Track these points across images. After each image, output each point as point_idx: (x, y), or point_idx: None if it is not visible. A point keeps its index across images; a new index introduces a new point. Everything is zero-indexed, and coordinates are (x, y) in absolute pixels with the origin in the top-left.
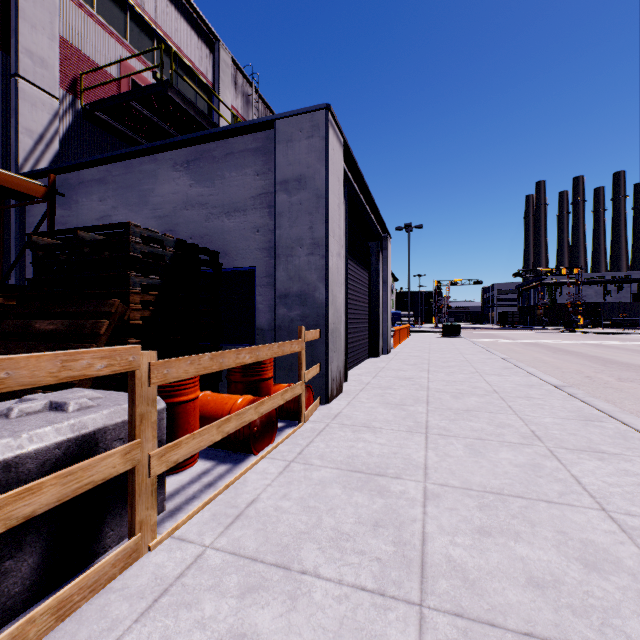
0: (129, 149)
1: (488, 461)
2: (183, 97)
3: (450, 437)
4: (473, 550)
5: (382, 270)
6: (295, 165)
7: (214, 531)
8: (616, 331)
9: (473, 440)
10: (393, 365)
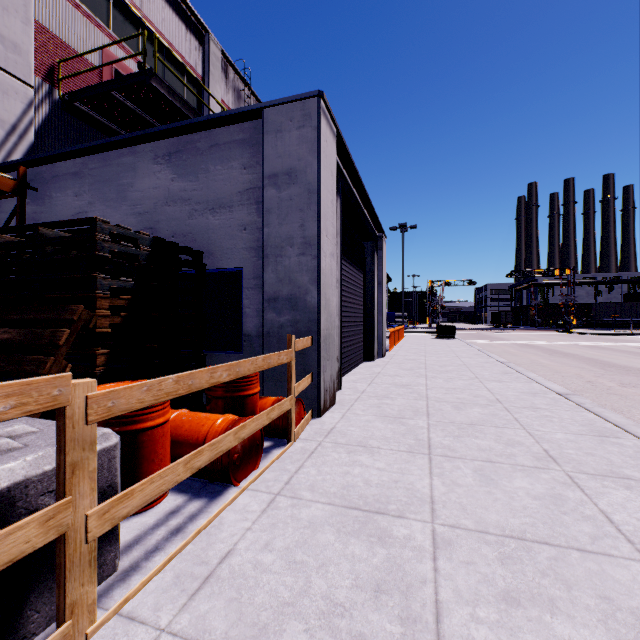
0: (106, 140)
1: (502, 491)
2: (168, 87)
3: (456, 459)
4: (501, 630)
5: (377, 271)
6: (285, 157)
7: (174, 603)
8: (608, 332)
9: (482, 463)
10: (389, 370)
